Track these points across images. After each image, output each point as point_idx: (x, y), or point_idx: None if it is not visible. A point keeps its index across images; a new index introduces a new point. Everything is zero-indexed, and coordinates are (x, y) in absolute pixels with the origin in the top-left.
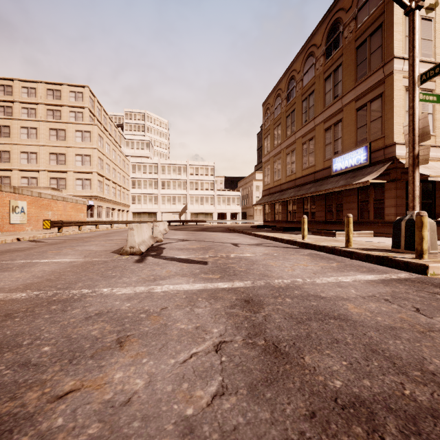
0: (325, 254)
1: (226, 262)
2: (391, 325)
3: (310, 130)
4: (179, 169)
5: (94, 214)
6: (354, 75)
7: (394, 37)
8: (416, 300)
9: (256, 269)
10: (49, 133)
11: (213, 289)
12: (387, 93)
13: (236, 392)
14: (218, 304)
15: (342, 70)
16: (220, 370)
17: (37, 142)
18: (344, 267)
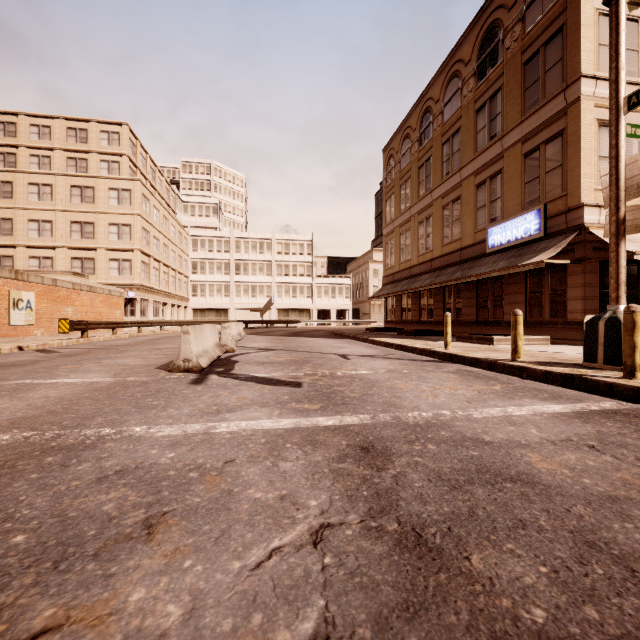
0: (481, 370)
1: (330, 383)
2: (610, 493)
3: (454, 187)
4: (260, 245)
5: (136, 312)
6: (520, 104)
7: (581, 46)
8: (639, 447)
9: (377, 395)
10: (71, 193)
11: (310, 427)
12: (570, 129)
13: (351, 635)
14: (318, 454)
15: (503, 97)
16: (321, 584)
17: (52, 206)
18: (514, 392)
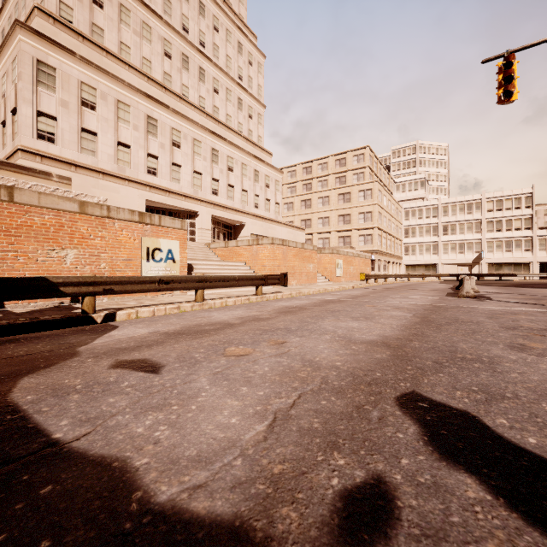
0: None
1: None
2: None
3: None
4: (468, 207)
5: (375, 268)
6: None
7: None
8: None
9: None
10: (338, 198)
11: None
12: None
13: None
14: None
15: None
16: None
17: (329, 208)
18: None
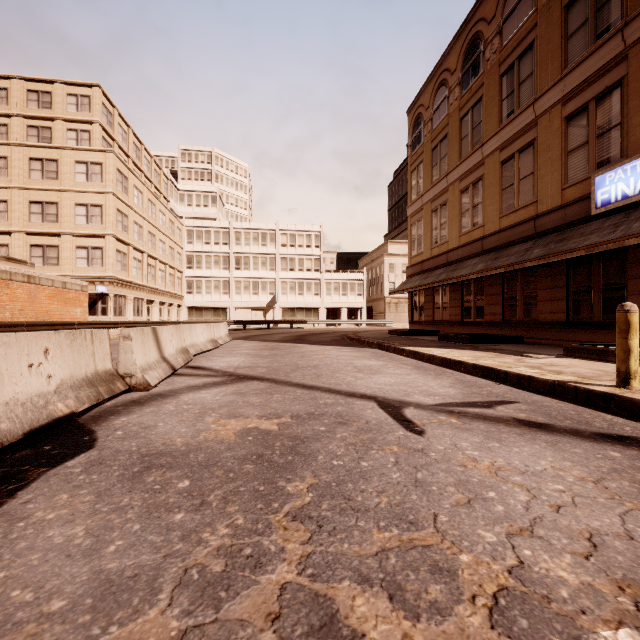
0: None
1: None
2: None
3: (522, 131)
4: (263, 237)
5: (108, 310)
6: None
7: None
8: None
9: None
10: (29, 167)
11: None
12: None
13: None
14: None
15: None
16: None
17: (7, 182)
18: None
